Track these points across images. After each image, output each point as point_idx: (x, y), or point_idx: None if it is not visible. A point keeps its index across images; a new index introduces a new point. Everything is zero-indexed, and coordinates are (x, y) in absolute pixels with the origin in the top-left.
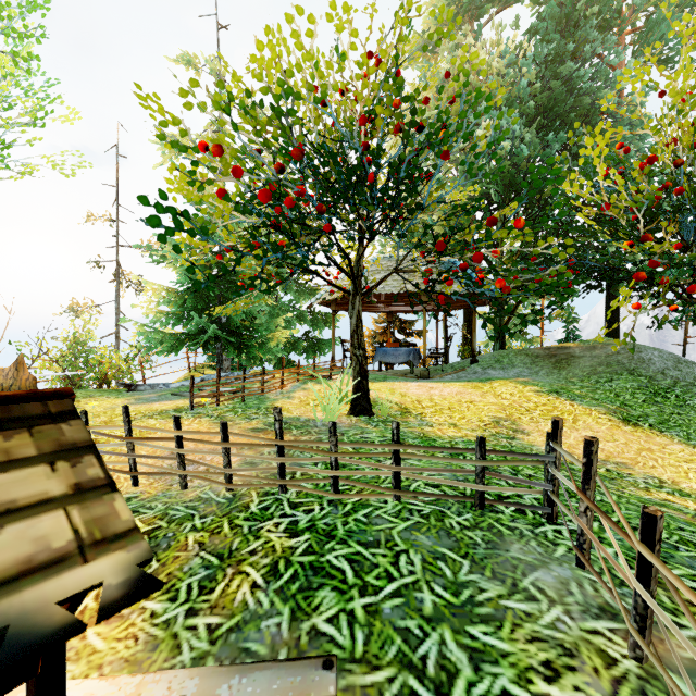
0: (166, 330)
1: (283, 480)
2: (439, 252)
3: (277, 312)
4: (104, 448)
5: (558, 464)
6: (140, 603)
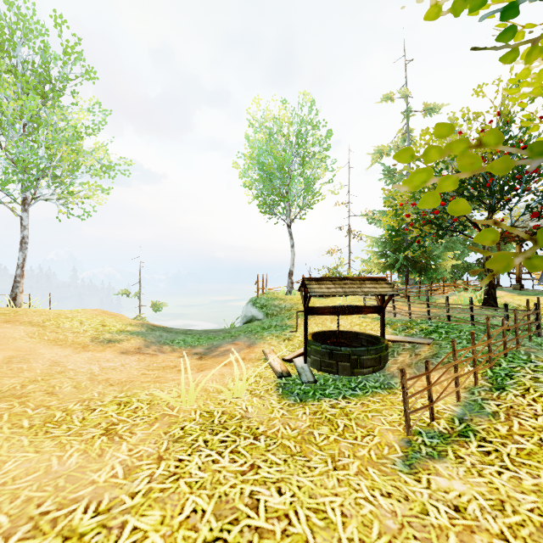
0: (375, 261)
1: (429, 315)
2: (537, 217)
3: (451, 245)
4: None
5: (539, 315)
6: (387, 330)
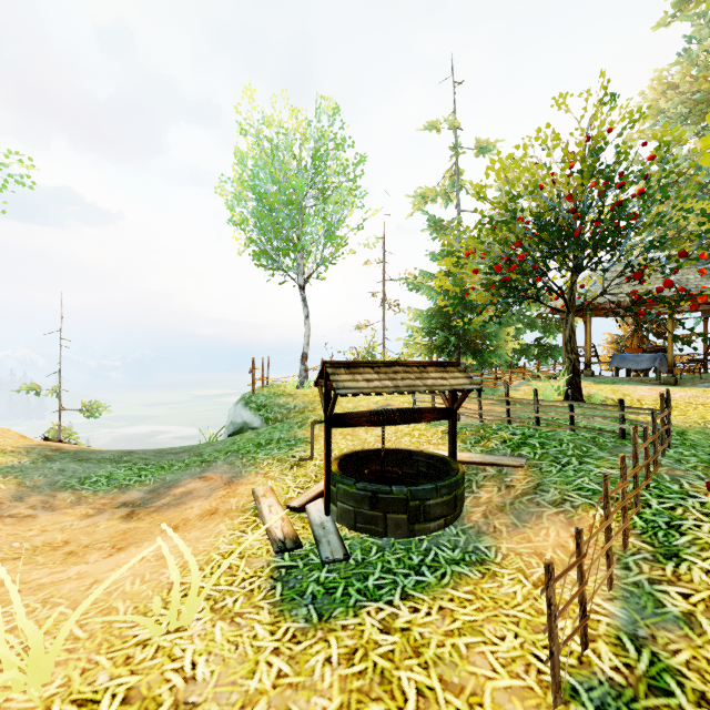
0: (418, 340)
1: (509, 417)
2: (638, 279)
3: (507, 321)
4: (411, 405)
5: (669, 415)
6: None
